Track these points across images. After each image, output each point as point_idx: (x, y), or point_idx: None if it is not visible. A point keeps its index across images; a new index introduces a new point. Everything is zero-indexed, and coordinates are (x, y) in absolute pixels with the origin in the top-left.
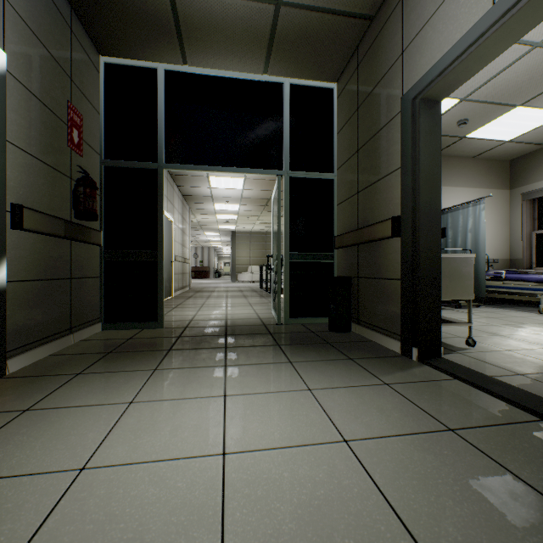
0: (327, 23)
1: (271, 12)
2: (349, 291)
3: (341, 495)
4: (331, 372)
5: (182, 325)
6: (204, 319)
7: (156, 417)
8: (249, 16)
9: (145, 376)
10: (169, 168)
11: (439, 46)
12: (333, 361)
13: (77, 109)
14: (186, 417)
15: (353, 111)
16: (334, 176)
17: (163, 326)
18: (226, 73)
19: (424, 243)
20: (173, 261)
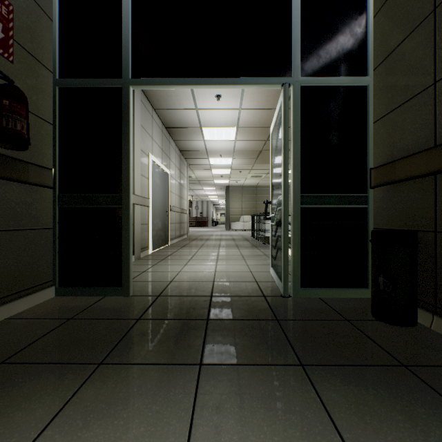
0: None
1: None
2: (416, 255)
3: None
4: None
5: (156, 290)
6: (187, 280)
7: None
8: None
9: None
10: (136, 84)
11: None
12: None
13: None
14: None
15: None
16: (368, 80)
17: (129, 293)
18: None
19: None
20: (168, 211)
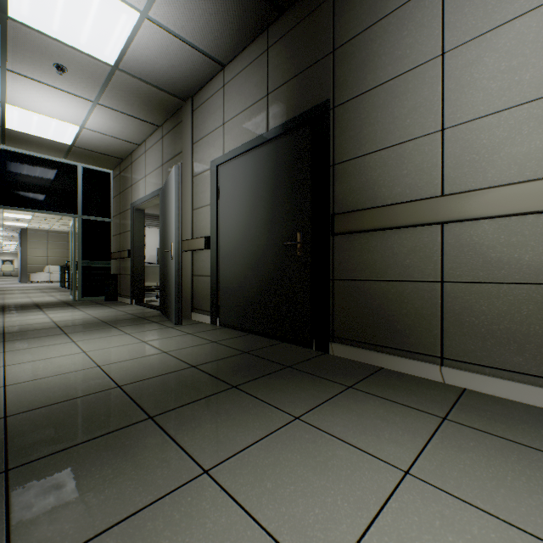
0: (101, 155)
1: (68, 146)
2: (116, 281)
3: (82, 317)
4: (94, 308)
5: None
6: (15, 303)
7: (20, 318)
8: (55, 144)
9: (1, 315)
10: None
11: (139, 195)
12: (98, 307)
13: None
14: (32, 317)
15: (119, 193)
16: (112, 220)
17: None
18: (36, 154)
19: (137, 261)
20: None
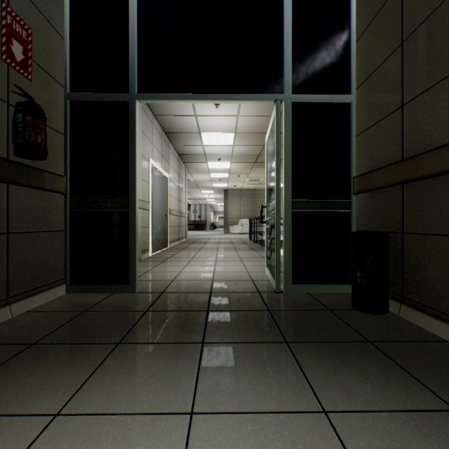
0: None
1: None
2: (387, 253)
3: None
4: None
5: (160, 288)
6: (188, 279)
7: None
8: None
9: (17, 446)
10: (142, 99)
11: None
12: (421, 416)
13: (21, 17)
14: None
15: None
16: (352, 97)
17: (135, 290)
18: None
19: None
20: (167, 215)
